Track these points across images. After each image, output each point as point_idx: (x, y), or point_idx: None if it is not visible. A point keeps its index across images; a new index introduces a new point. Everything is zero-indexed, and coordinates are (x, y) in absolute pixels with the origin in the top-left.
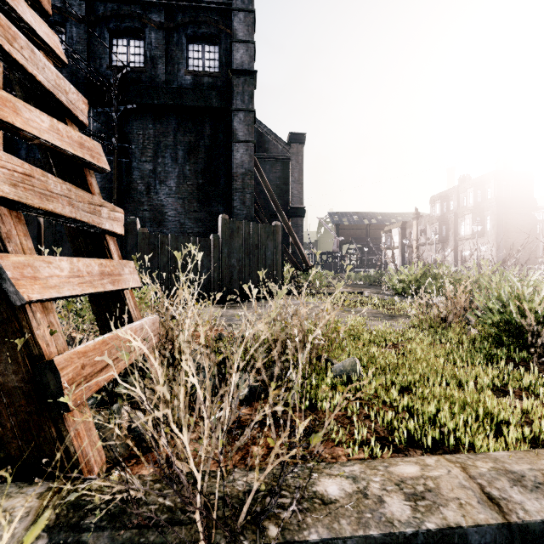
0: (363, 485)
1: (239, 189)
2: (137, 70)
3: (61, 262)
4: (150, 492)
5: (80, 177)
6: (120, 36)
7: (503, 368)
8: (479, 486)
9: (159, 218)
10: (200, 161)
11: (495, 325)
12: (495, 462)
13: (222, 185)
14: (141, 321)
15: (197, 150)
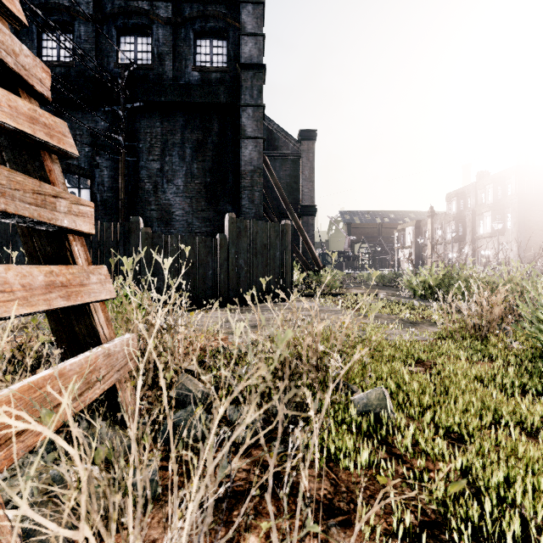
0: None
1: (247, 187)
2: (144, 68)
3: None
4: None
5: (35, 161)
6: (127, 34)
7: None
8: None
9: (166, 217)
10: (208, 159)
11: None
12: None
13: (230, 183)
14: (109, 344)
15: (205, 148)
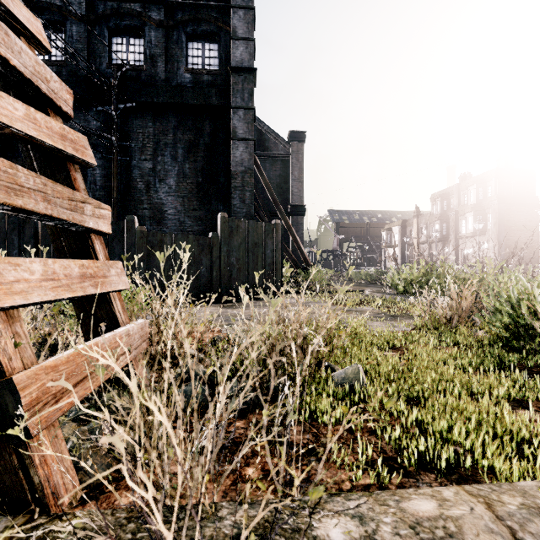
0: (372, 528)
1: (238, 187)
2: (136, 69)
3: (32, 264)
4: (122, 536)
5: (63, 171)
6: (120, 35)
7: (518, 376)
8: (510, 530)
9: (159, 216)
10: (199, 160)
11: (505, 328)
12: (524, 497)
13: (221, 183)
14: (128, 326)
15: (197, 149)
